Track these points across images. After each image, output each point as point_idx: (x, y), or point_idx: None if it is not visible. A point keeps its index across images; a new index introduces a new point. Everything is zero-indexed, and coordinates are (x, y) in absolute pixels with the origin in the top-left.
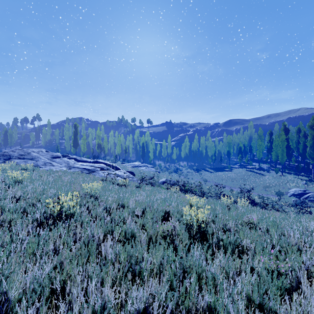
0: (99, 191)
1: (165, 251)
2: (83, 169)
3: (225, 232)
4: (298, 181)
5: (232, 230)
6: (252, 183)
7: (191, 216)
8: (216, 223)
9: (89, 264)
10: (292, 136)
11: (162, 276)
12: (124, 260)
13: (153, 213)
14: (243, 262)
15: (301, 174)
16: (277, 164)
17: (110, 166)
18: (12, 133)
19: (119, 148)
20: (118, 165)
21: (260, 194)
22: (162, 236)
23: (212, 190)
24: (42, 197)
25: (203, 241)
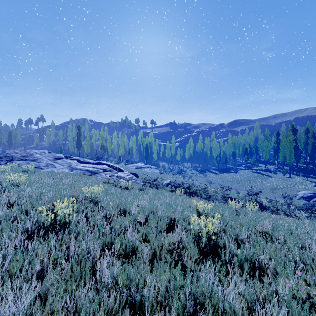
0: (100, 195)
1: (171, 271)
2: (85, 171)
3: (238, 243)
4: (307, 183)
5: (247, 243)
6: (259, 185)
7: (199, 226)
8: (227, 234)
9: (80, 290)
10: (300, 137)
11: (169, 307)
12: (123, 283)
13: (157, 221)
14: (264, 286)
15: (310, 176)
16: (284, 165)
17: (113, 167)
18: (16, 134)
19: (123, 149)
20: (122, 166)
21: (267, 196)
22: (167, 250)
23: (218, 192)
24: (37, 203)
25: (214, 255)
